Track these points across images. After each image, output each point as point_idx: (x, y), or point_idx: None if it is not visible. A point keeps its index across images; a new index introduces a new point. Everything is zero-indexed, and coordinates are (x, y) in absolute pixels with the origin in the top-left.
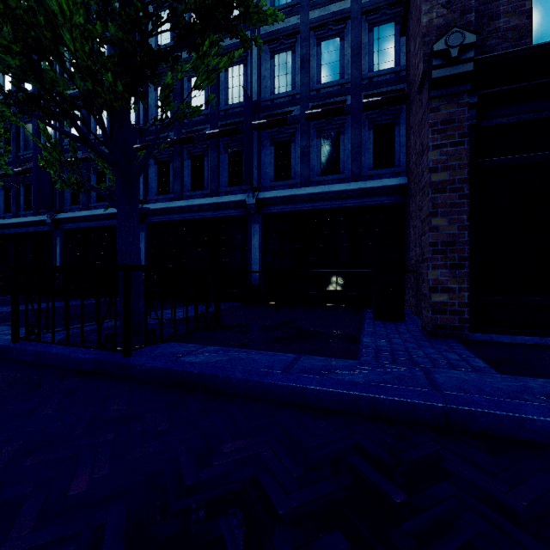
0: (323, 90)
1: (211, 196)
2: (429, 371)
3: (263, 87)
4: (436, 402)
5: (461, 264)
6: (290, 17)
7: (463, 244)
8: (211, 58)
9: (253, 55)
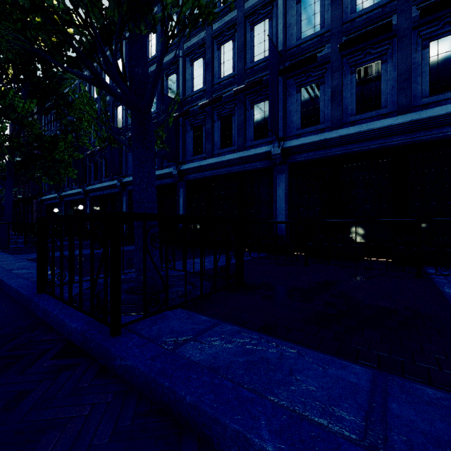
0: (359, 19)
1: (238, 151)
2: None
3: (288, 35)
4: None
5: None
6: None
7: None
8: None
9: (278, 5)
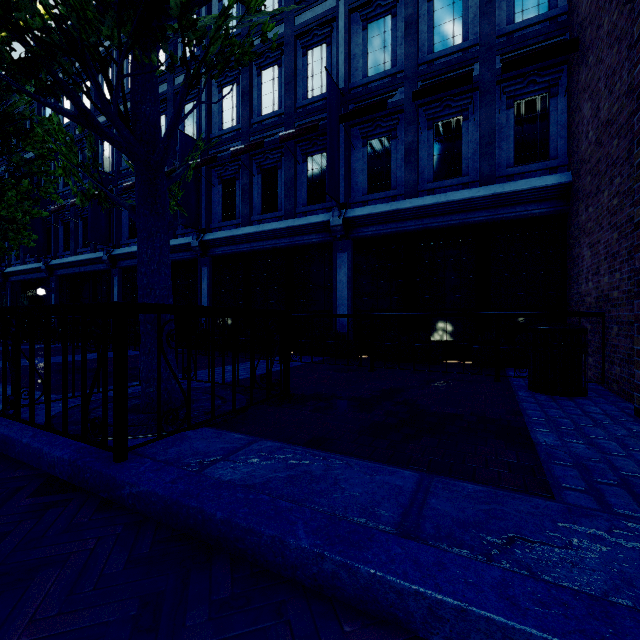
0: (437, 62)
1: (286, 218)
2: None
3: (352, 69)
4: None
5: None
6: None
7: None
8: None
9: (339, 28)
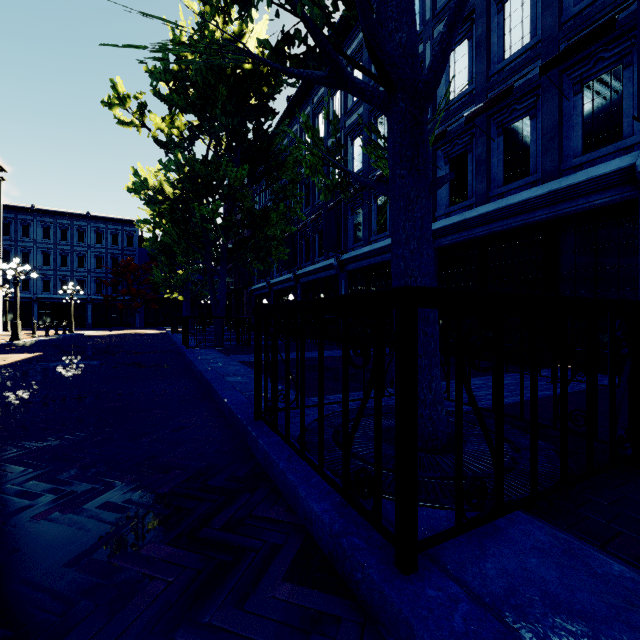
0: None
1: (544, 182)
2: None
3: None
4: None
5: None
6: None
7: None
8: None
9: None
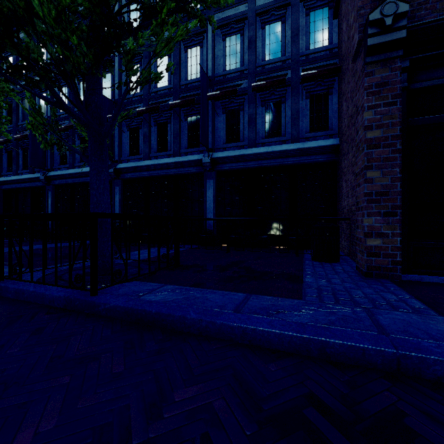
0: (267, 66)
1: (174, 156)
2: (371, 312)
3: (216, 64)
4: (386, 348)
5: (393, 212)
6: (239, 5)
7: (396, 194)
8: (169, 27)
9: (208, 38)
